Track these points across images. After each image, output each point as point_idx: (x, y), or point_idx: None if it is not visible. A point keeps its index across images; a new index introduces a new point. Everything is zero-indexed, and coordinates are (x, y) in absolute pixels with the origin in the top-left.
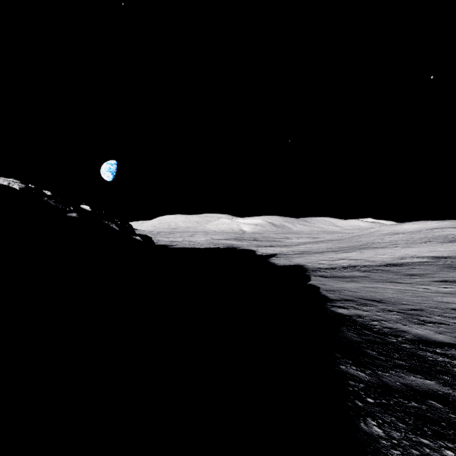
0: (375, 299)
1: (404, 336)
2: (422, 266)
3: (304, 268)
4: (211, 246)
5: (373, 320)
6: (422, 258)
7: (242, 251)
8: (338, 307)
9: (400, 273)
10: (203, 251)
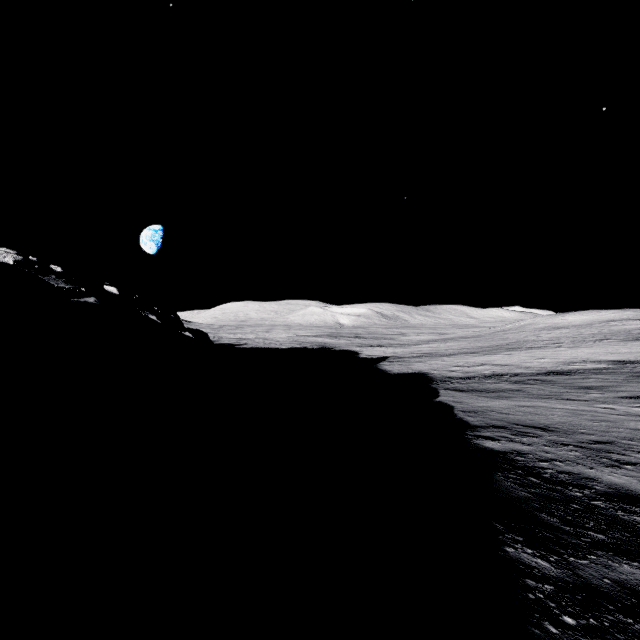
0: (537, 425)
1: (593, 487)
2: (599, 374)
3: (429, 378)
4: (296, 346)
5: (541, 460)
6: (598, 364)
7: (339, 352)
8: (485, 438)
9: (568, 385)
10: (283, 352)
